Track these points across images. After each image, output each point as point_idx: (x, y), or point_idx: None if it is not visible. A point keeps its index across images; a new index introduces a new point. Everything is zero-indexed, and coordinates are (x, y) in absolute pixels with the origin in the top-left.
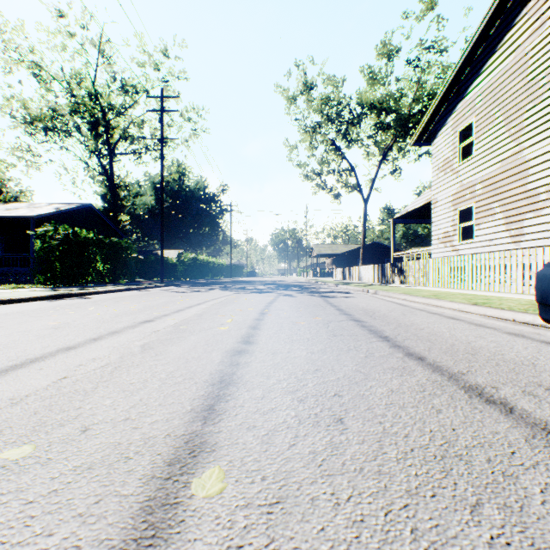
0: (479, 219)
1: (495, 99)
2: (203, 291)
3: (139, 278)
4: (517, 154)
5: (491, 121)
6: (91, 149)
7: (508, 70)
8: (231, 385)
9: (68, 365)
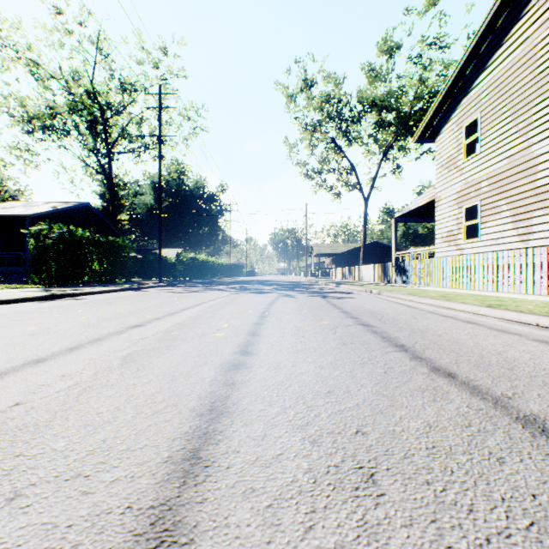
0: (485, 217)
1: (502, 93)
2: (201, 292)
3: (138, 277)
4: (525, 150)
5: (498, 116)
6: (89, 148)
7: (515, 63)
8: (224, 416)
9: (28, 385)
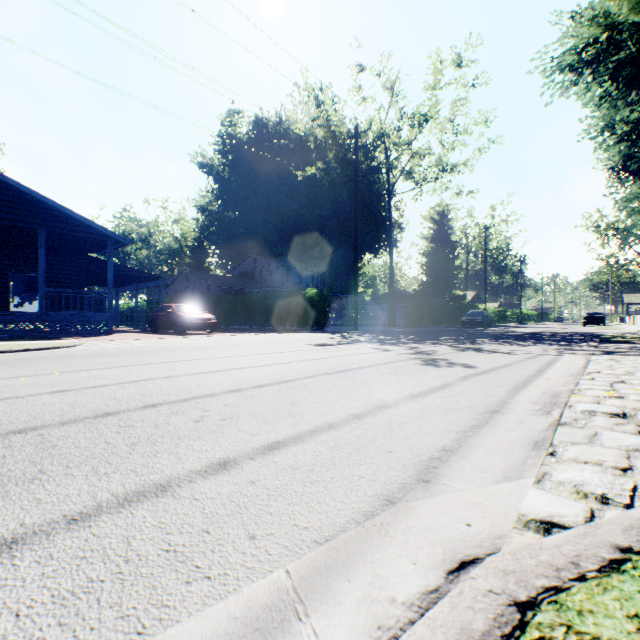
0: None
1: None
2: None
3: None
4: None
5: None
6: None
7: None
8: None
9: None
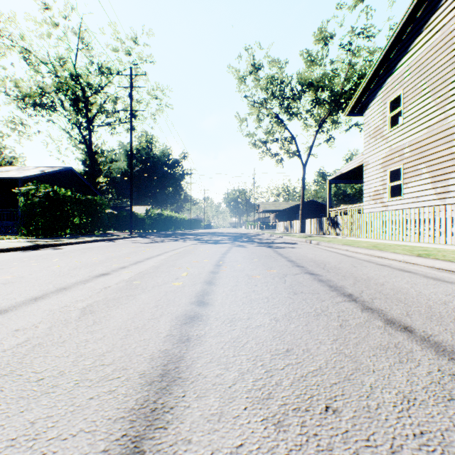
0: (407, 179)
1: (422, 73)
2: (165, 242)
3: (113, 230)
4: (443, 120)
5: (419, 92)
6: (73, 122)
7: (434, 46)
8: (176, 384)
9: None
